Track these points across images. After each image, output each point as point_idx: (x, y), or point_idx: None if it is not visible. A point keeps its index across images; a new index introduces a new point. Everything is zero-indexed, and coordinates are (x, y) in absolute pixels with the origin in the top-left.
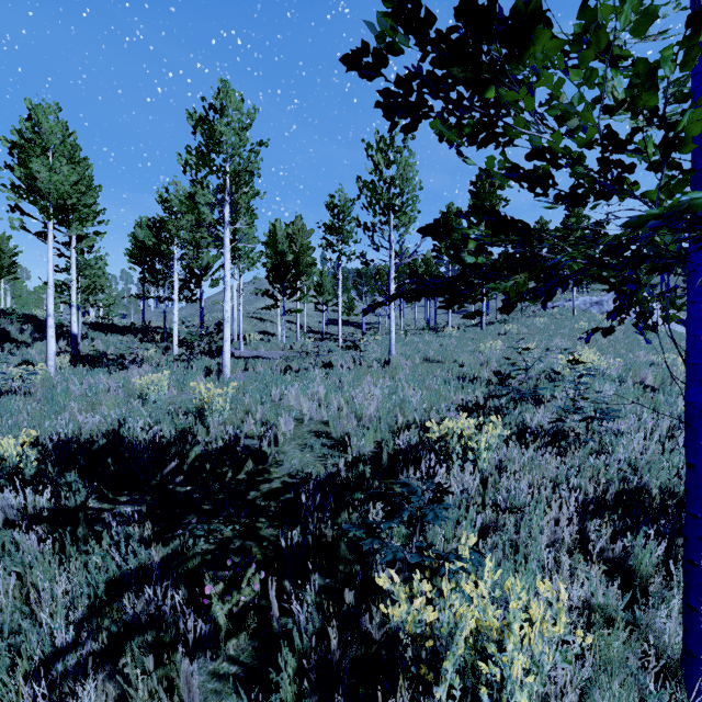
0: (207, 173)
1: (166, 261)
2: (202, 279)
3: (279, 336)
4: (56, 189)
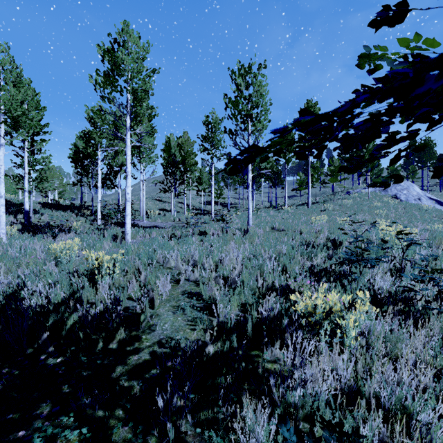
0: (112, 90)
1: (93, 160)
2: (118, 173)
3: (172, 212)
4: (4, 104)
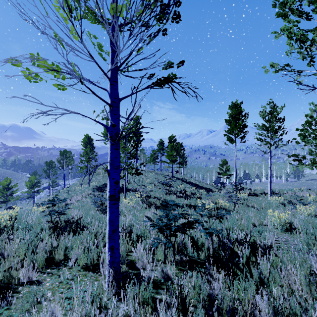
0: None
1: None
2: None
3: None
4: None
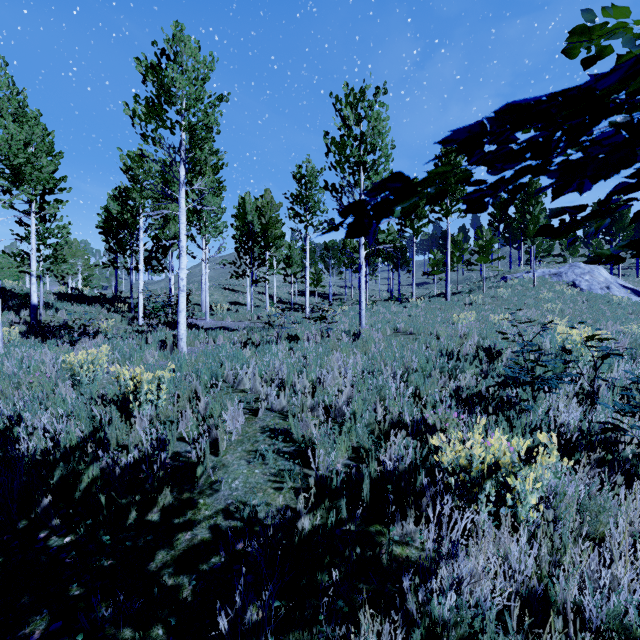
0: (158, 125)
1: (131, 231)
2: (169, 249)
3: (248, 306)
4: None
